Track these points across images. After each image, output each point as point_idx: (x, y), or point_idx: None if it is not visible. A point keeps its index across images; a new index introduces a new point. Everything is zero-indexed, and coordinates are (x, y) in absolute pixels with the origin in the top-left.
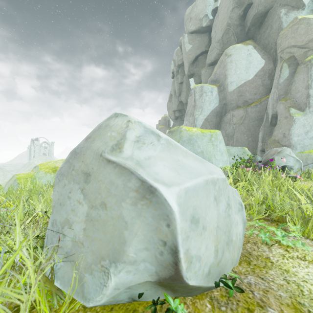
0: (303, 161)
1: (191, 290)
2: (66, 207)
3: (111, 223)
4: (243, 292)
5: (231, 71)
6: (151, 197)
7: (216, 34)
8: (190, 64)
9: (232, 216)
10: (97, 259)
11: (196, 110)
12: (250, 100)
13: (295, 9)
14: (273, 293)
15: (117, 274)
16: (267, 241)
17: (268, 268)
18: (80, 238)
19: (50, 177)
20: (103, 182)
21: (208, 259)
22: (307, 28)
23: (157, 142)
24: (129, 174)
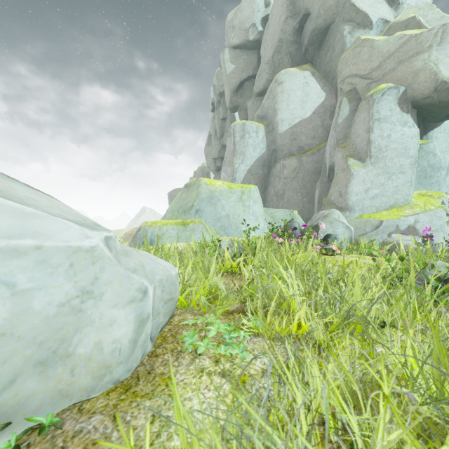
0: (361, 228)
1: None
2: None
3: None
4: None
5: (282, 104)
6: None
7: (266, 52)
8: (233, 93)
9: (94, 311)
10: None
11: (236, 157)
12: (306, 147)
13: (361, 27)
14: (100, 446)
15: None
16: (189, 348)
17: (148, 397)
18: None
19: None
20: None
21: None
22: (371, 52)
23: None
24: None
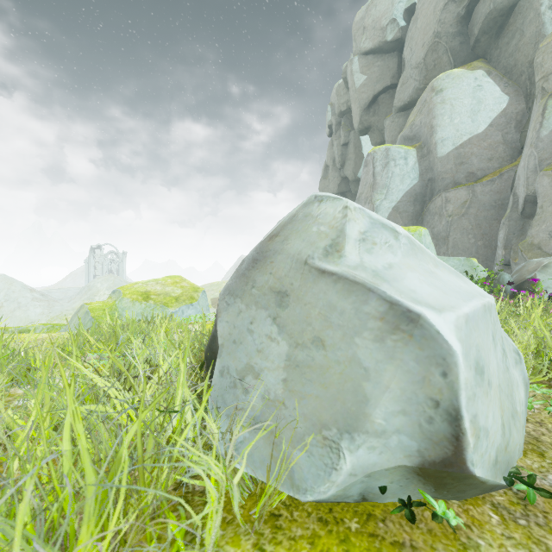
0: None
1: (469, 486)
2: (246, 346)
3: (336, 371)
4: None
5: (443, 119)
6: (411, 328)
7: (414, 53)
8: (363, 110)
9: (511, 371)
10: (314, 428)
11: (376, 192)
12: (479, 172)
13: None
14: None
15: (355, 451)
16: None
17: None
18: (279, 394)
19: (140, 308)
20: (315, 305)
21: (495, 438)
22: None
23: (395, 241)
24: (365, 293)
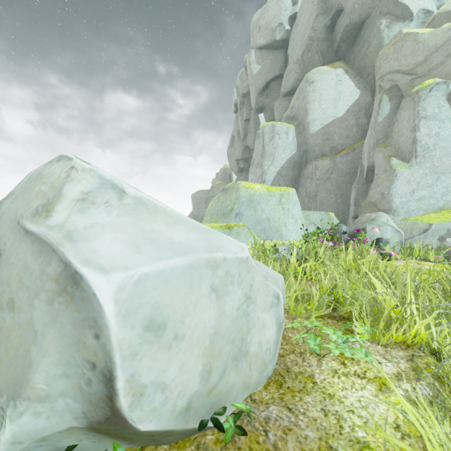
0: (407, 231)
1: (155, 436)
2: None
3: (17, 334)
4: (245, 435)
5: (314, 104)
6: (74, 290)
7: (295, 51)
8: (259, 93)
9: (254, 315)
10: None
11: (265, 159)
12: (339, 147)
13: (400, 19)
14: (297, 432)
15: (16, 419)
16: (316, 350)
17: (305, 393)
18: None
19: None
20: (16, 265)
21: (186, 387)
22: (415, 46)
23: (118, 201)
24: (50, 253)
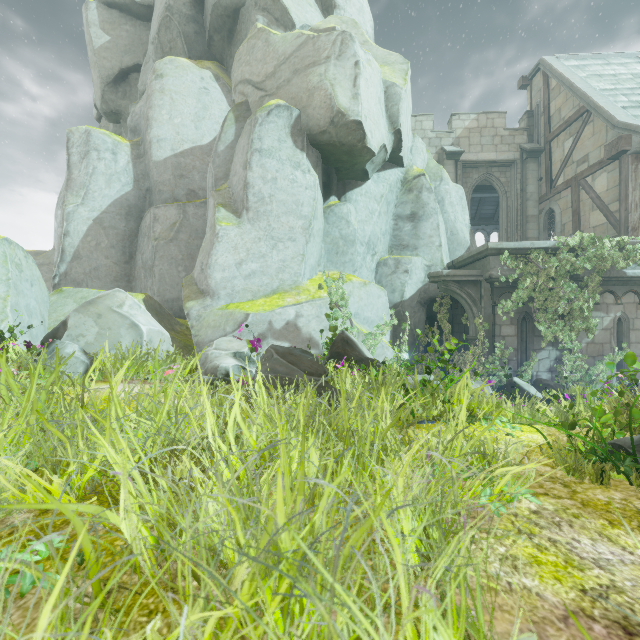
0: (221, 326)
1: None
2: None
3: None
4: None
5: (161, 112)
6: None
7: (153, 25)
8: (107, 85)
9: None
10: None
11: (71, 192)
12: (202, 192)
13: (281, 26)
14: None
15: None
16: None
17: None
18: None
19: None
20: None
21: None
22: (266, 49)
23: None
24: None
